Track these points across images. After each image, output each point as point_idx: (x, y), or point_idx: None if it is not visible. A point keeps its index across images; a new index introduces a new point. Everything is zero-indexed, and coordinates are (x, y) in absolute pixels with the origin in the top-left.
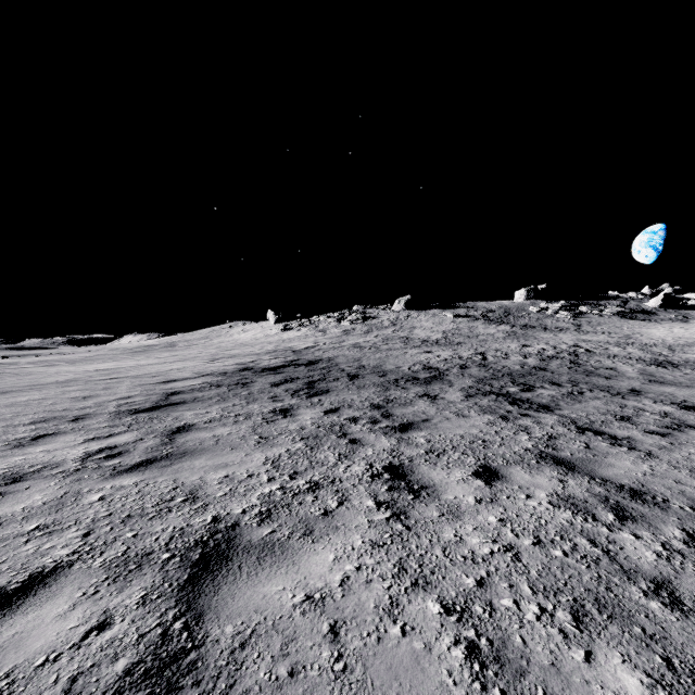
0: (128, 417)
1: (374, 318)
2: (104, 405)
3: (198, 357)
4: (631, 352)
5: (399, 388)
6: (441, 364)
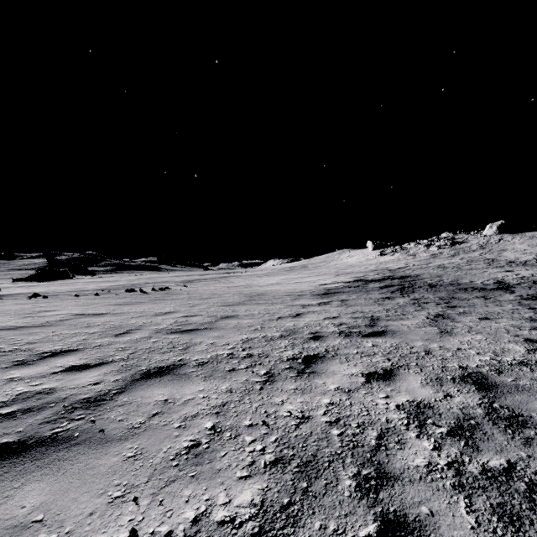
0: (318, 296)
1: (461, 243)
2: (304, 292)
3: (328, 273)
4: None
5: (465, 293)
6: (514, 280)
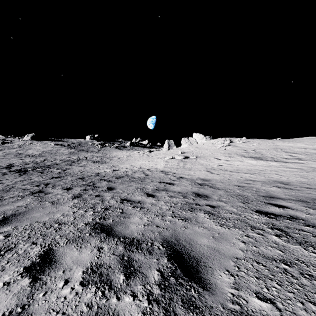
0: None
1: (9, 143)
2: None
3: None
4: (97, 159)
5: None
6: (19, 163)
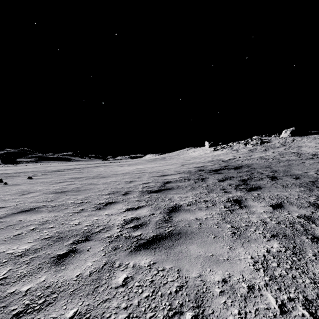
0: (147, 195)
1: (268, 142)
2: (137, 186)
3: (175, 164)
4: None
5: None
6: None
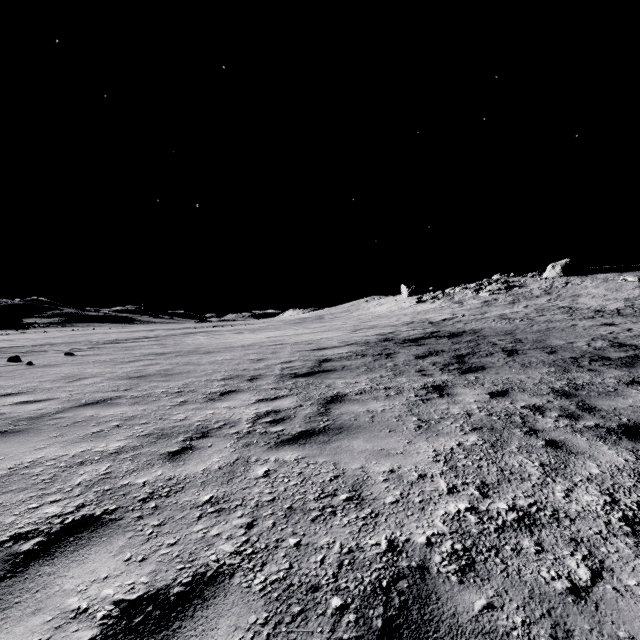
0: (289, 381)
1: (519, 287)
2: (272, 368)
3: (342, 328)
4: None
5: (583, 369)
6: (638, 340)
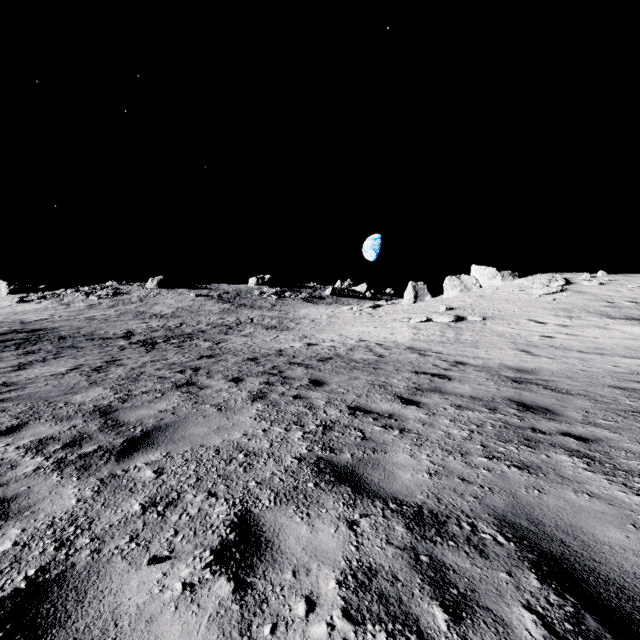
0: None
1: (124, 294)
2: None
3: None
4: (271, 322)
5: (90, 342)
6: (142, 330)
